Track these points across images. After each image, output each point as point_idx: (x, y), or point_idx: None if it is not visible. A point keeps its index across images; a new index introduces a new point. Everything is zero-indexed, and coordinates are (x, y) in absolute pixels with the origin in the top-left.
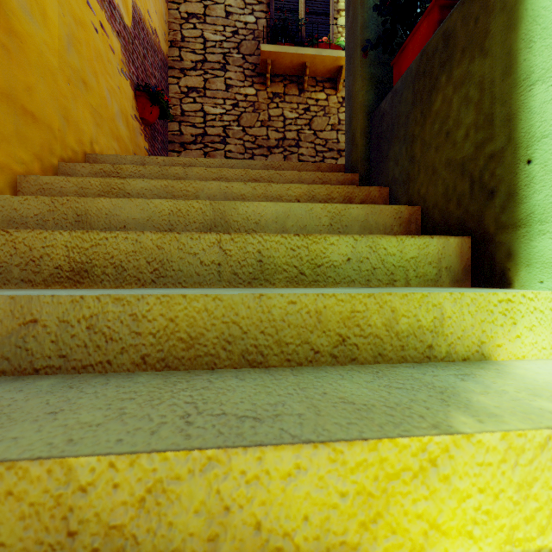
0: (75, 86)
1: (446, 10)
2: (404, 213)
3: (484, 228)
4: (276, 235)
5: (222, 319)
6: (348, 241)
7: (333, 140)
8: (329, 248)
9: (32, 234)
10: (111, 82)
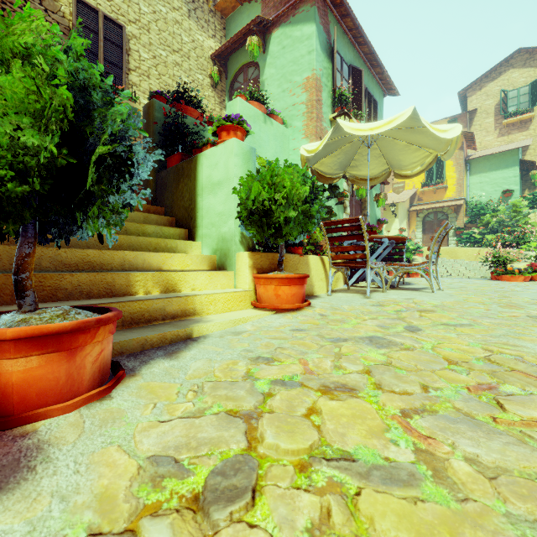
0: None
1: (183, 156)
2: (170, 220)
3: (191, 227)
4: (131, 223)
5: (128, 241)
6: (153, 227)
7: None
8: (148, 228)
9: None
10: None
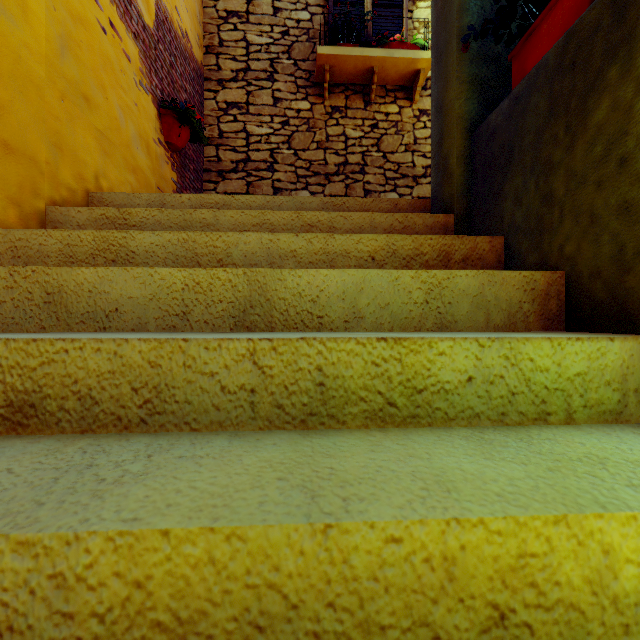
0: (72, 104)
1: None
2: (539, 282)
3: None
4: (347, 341)
5: (244, 579)
6: (468, 347)
7: (407, 163)
8: (436, 361)
9: None
10: (125, 97)
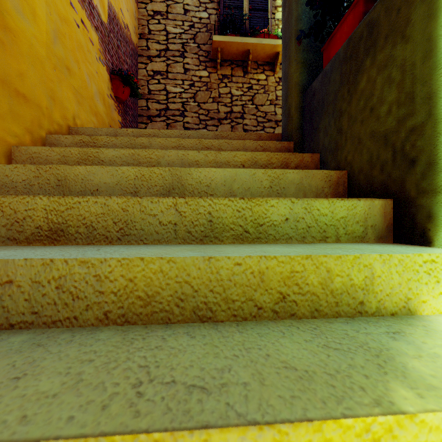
0: (60, 72)
1: (370, 3)
2: (333, 177)
3: (405, 192)
4: (224, 199)
5: (175, 279)
6: (286, 203)
7: (271, 112)
8: (269, 210)
9: (16, 199)
10: (90, 68)
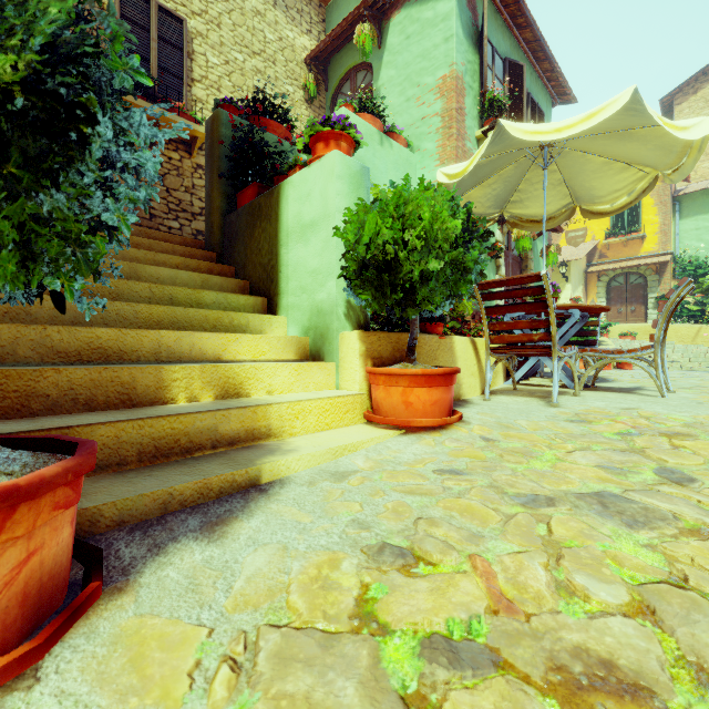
0: None
1: (261, 188)
2: (242, 284)
3: (271, 295)
4: (180, 288)
5: (170, 315)
6: (214, 294)
7: (187, 202)
8: (205, 296)
9: None
10: None
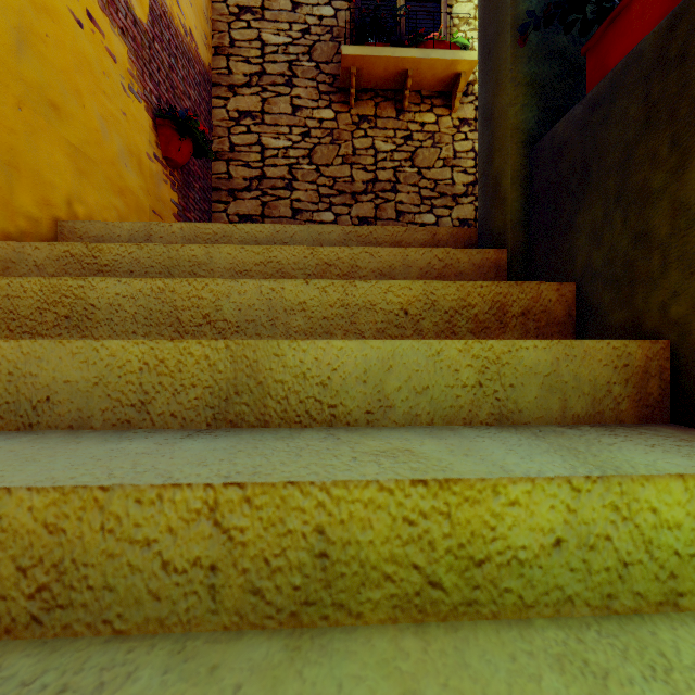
0: (34, 112)
1: None
2: (634, 356)
3: None
4: (365, 485)
5: None
6: (555, 492)
7: (446, 180)
8: (505, 515)
9: None
10: (110, 105)
